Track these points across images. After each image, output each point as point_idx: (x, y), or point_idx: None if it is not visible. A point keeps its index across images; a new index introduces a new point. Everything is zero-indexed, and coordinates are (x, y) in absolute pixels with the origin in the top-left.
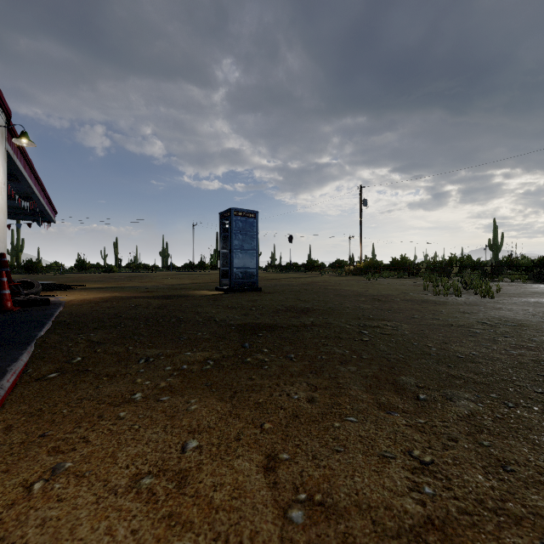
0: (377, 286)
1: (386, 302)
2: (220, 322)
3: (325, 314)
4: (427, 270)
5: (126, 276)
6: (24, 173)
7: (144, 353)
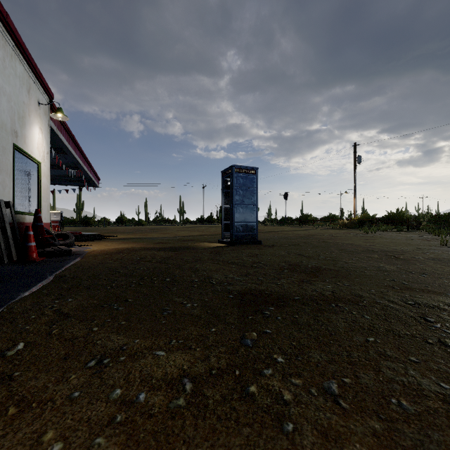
0: (380, 239)
1: (407, 260)
2: (217, 285)
3: (340, 277)
4: (426, 223)
5: (150, 229)
6: (68, 146)
7: (105, 343)
